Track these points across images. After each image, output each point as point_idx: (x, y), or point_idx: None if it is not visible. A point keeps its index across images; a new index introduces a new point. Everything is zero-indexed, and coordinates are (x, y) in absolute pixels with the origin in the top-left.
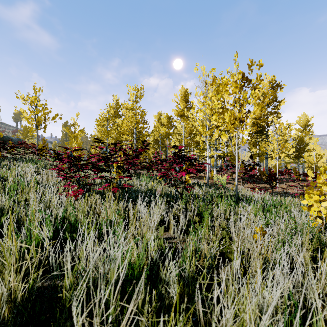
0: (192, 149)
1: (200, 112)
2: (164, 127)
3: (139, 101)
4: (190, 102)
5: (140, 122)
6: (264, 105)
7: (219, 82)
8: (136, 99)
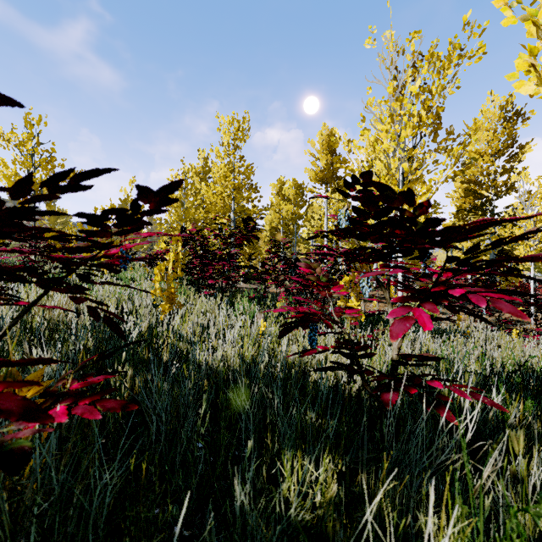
0: (340, 244)
1: (386, 137)
2: (289, 205)
3: (240, 148)
4: (338, 155)
5: (241, 187)
6: (490, 154)
7: (440, 53)
8: (234, 142)
